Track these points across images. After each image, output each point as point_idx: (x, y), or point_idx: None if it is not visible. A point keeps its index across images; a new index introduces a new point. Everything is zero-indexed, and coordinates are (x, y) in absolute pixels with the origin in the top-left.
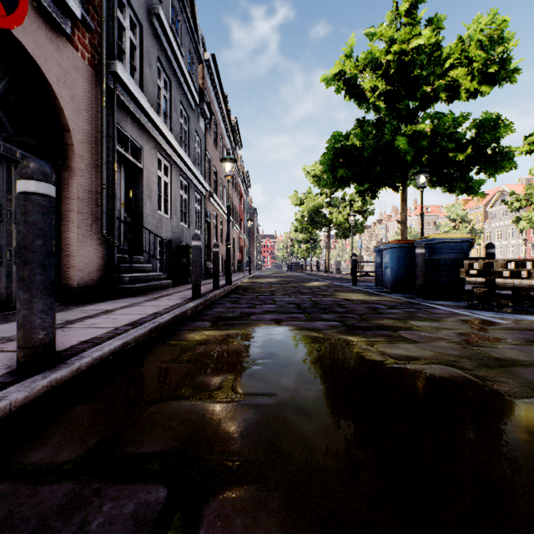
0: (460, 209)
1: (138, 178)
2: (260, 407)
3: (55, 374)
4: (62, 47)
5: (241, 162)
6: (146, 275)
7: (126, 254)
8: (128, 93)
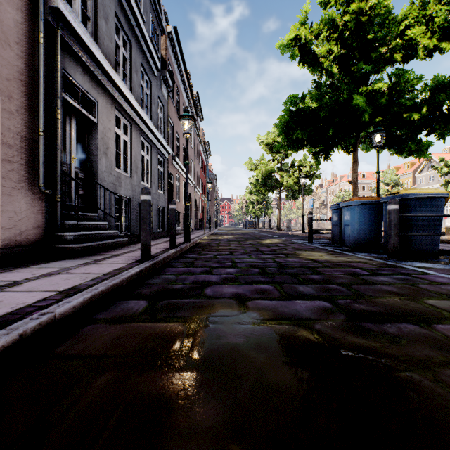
0: (393, 174)
1: (92, 133)
2: None
3: None
4: None
5: (202, 133)
6: (97, 233)
7: (72, 211)
8: (75, 37)
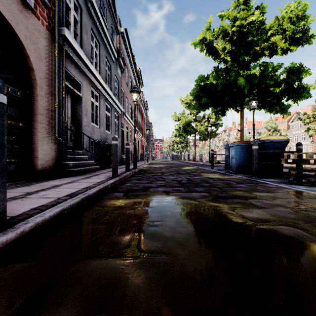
0: (273, 123)
1: (79, 103)
2: (160, 265)
3: (1, 237)
4: (28, 17)
5: (142, 95)
6: (83, 163)
7: (71, 149)
8: (72, 48)
